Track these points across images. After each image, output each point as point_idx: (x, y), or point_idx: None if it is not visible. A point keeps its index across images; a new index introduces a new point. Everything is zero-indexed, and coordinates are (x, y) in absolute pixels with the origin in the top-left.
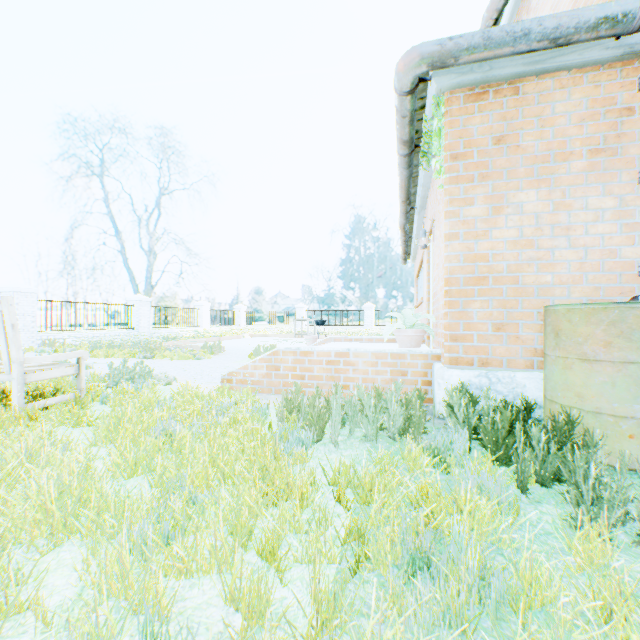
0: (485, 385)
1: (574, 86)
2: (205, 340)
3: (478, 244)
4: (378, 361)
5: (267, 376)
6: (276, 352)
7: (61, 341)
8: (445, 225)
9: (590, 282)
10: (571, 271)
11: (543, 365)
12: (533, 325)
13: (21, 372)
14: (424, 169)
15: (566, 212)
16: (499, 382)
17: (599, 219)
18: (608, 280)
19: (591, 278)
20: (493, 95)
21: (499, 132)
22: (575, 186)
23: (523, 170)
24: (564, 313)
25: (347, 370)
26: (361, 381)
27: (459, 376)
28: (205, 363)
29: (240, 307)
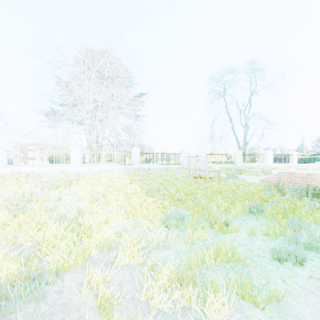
0: None
1: None
2: (265, 169)
3: None
4: None
5: (276, 181)
6: (279, 172)
7: (211, 167)
8: None
9: None
10: None
11: None
12: None
13: (208, 172)
14: None
15: None
16: None
17: None
18: None
19: None
20: None
21: None
22: None
23: None
24: None
25: (311, 181)
26: (318, 186)
27: None
28: (259, 177)
29: (292, 153)
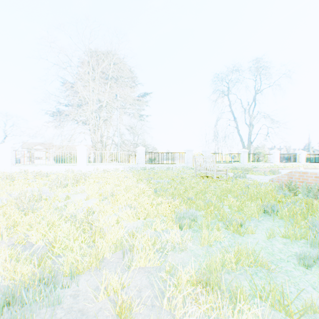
0: None
1: None
2: (273, 169)
3: None
4: None
5: (286, 180)
6: (290, 172)
7: (217, 166)
8: None
9: None
10: None
11: None
12: None
13: (215, 171)
14: None
15: None
16: None
17: None
18: None
19: None
20: None
21: None
22: None
23: None
24: None
25: None
26: None
27: None
28: (267, 177)
29: (300, 152)
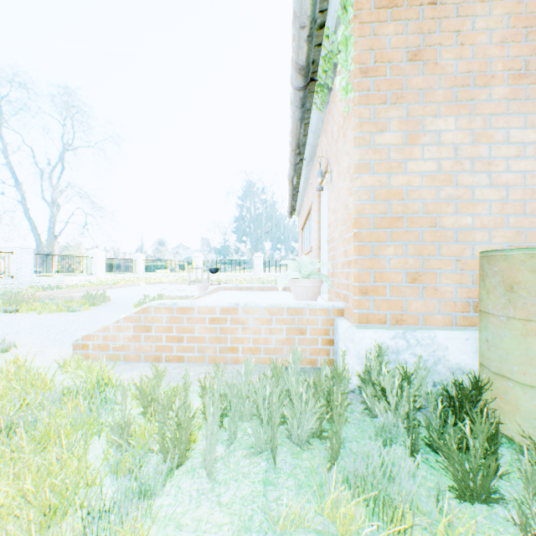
0: (402, 348)
1: (495, 0)
2: (94, 288)
3: (392, 178)
4: (272, 318)
5: (135, 339)
6: (146, 309)
7: None
8: (354, 153)
9: (512, 225)
10: (493, 212)
11: (479, 325)
12: (452, 275)
13: None
14: (318, 109)
15: (486, 145)
16: (418, 344)
17: (521, 154)
18: (531, 223)
19: (513, 221)
20: (409, 1)
21: (415, 46)
22: (496, 115)
23: (442, 92)
24: (525, 260)
25: (235, 329)
26: (252, 342)
27: (372, 338)
28: (78, 317)
29: (138, 256)
